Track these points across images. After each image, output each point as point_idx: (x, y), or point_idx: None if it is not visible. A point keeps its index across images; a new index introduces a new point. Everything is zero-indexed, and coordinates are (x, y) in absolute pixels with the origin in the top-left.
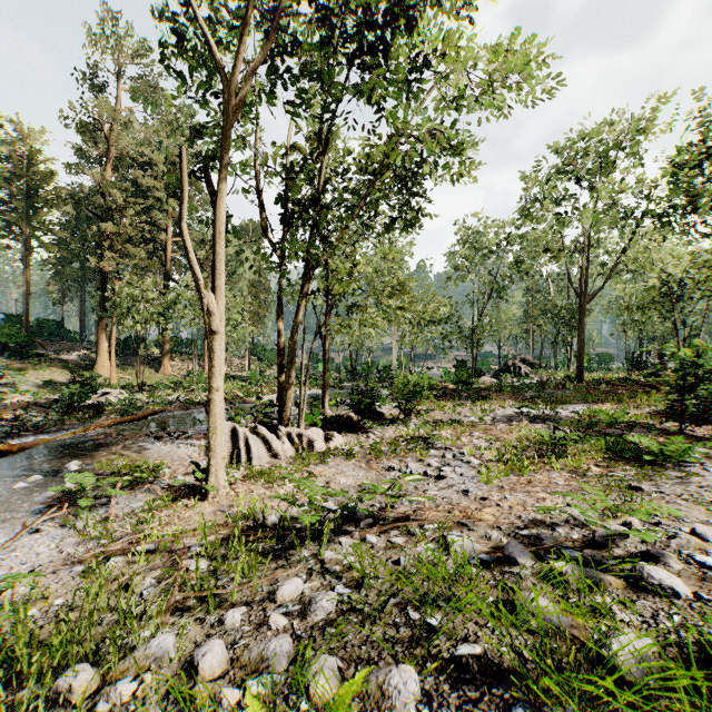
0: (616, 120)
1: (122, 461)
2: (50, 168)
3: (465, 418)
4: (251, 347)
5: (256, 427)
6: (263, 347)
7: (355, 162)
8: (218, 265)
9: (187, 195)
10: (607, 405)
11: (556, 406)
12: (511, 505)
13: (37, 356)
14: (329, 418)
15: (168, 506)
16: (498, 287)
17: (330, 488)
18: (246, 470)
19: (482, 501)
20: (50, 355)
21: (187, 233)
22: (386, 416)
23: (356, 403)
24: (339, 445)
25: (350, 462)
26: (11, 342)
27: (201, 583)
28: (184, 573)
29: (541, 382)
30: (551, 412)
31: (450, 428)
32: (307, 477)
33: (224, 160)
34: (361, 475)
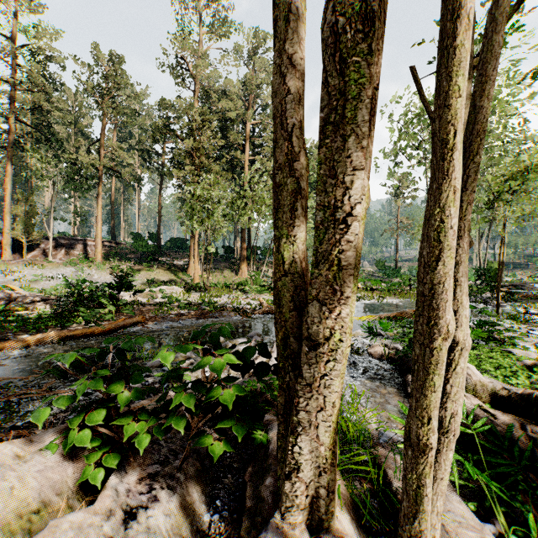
0: None
1: None
2: (171, 122)
3: None
4: None
5: None
6: None
7: None
8: None
9: None
10: None
11: None
12: None
13: (154, 261)
14: None
15: None
16: None
17: None
18: None
19: None
20: (165, 260)
21: None
22: None
23: None
24: None
25: None
26: (144, 251)
27: None
28: None
29: None
30: None
31: None
32: None
33: None
34: None
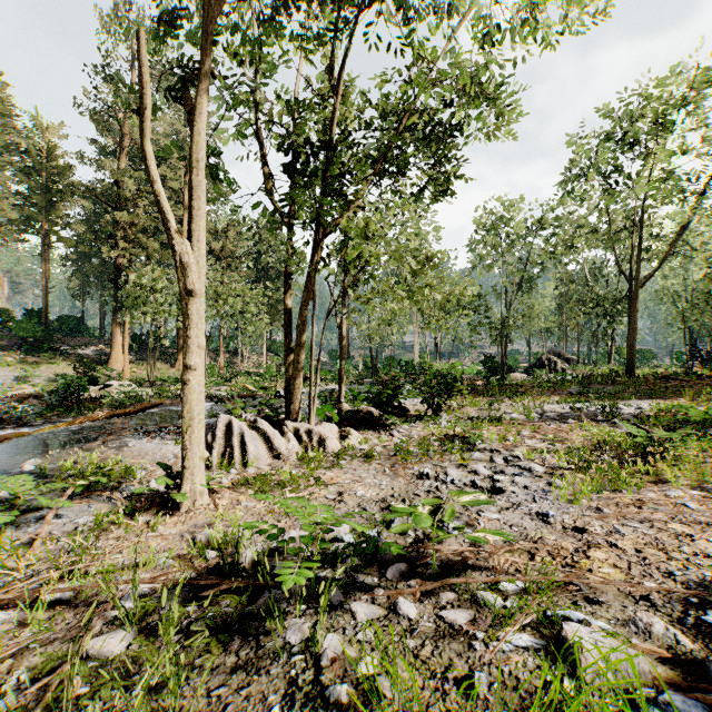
0: (679, 72)
1: (93, 459)
2: (68, 162)
3: (505, 415)
4: (269, 344)
5: (256, 421)
6: (280, 344)
7: (376, 108)
8: (195, 203)
9: (149, 102)
10: (680, 401)
11: (617, 402)
12: (636, 546)
13: (52, 350)
14: (346, 413)
15: (121, 524)
16: (530, 277)
17: (343, 503)
18: (239, 473)
19: (578, 534)
20: (66, 349)
21: (151, 156)
22: (411, 412)
23: (377, 395)
24: (357, 444)
25: (371, 466)
26: (28, 336)
27: (84, 703)
28: (68, 671)
29: (585, 376)
30: (611, 408)
31: (490, 426)
32: (314, 486)
33: (203, 66)
34: (384, 484)
